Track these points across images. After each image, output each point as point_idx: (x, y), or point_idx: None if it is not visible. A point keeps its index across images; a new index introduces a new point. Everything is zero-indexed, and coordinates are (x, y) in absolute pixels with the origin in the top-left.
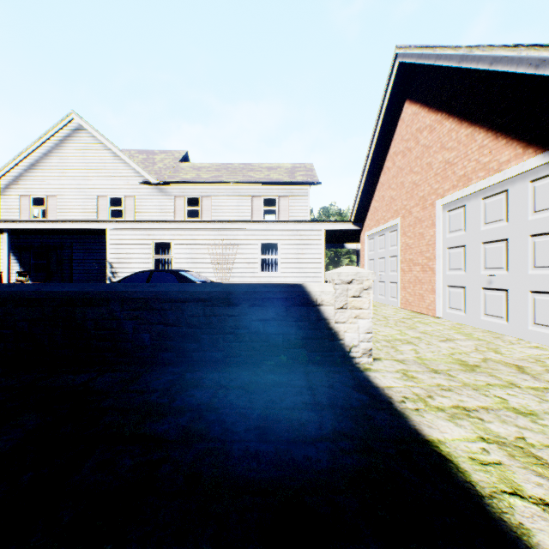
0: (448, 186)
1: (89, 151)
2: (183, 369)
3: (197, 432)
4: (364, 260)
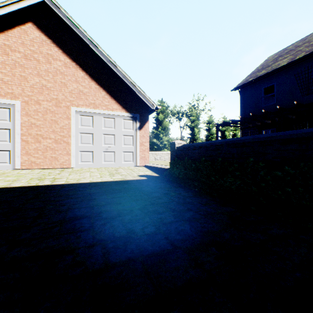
0: (83, 103)
1: None
2: None
3: None
4: None
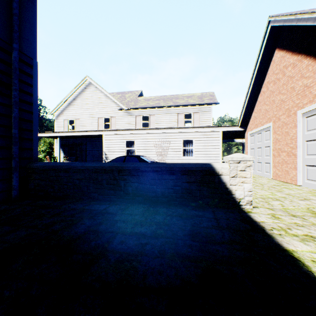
0: (306, 101)
1: (94, 95)
2: (148, 205)
3: (160, 234)
4: (247, 149)
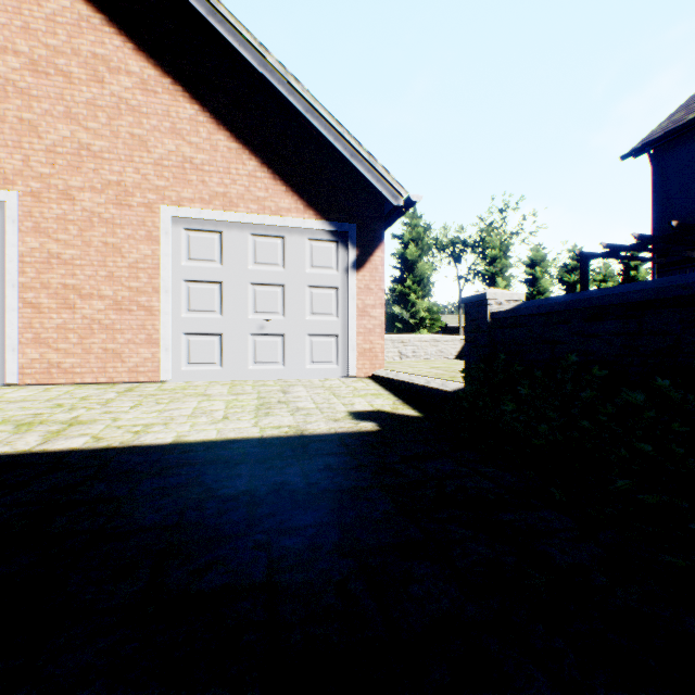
0: (192, 195)
1: None
2: None
3: None
4: None
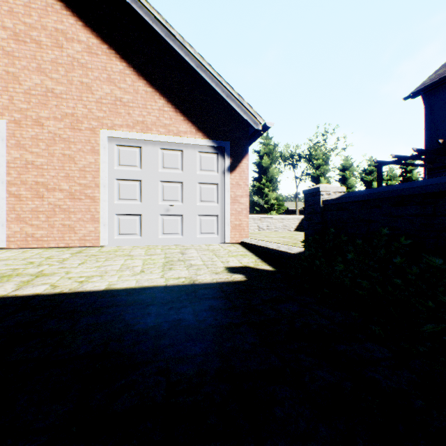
0: (121, 123)
1: None
2: None
3: None
4: None
